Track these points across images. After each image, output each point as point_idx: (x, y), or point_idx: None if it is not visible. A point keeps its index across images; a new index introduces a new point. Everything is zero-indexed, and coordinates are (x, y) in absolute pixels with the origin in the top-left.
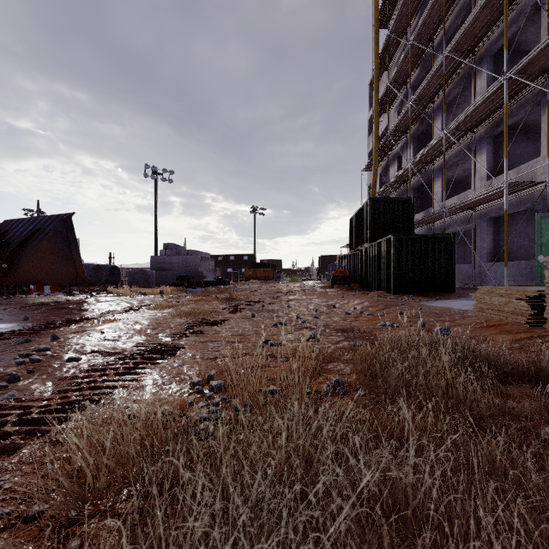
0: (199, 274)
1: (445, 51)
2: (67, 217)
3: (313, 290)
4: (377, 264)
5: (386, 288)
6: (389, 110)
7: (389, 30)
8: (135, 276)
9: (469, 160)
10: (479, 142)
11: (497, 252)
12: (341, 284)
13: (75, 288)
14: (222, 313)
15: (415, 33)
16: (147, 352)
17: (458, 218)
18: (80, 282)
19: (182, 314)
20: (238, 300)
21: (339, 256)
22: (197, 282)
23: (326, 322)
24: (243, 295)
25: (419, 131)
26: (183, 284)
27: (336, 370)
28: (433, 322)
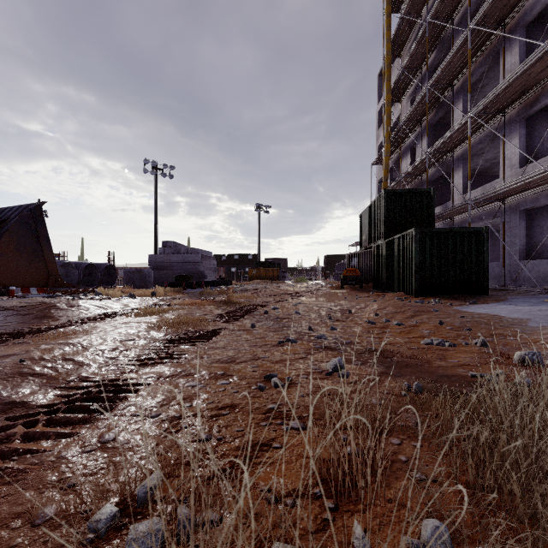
0: (199, 274)
1: (471, 24)
2: (35, 206)
3: (321, 291)
4: (395, 262)
5: (406, 289)
6: (401, 99)
7: (402, 12)
8: (131, 276)
9: (493, 149)
10: (508, 126)
11: (529, 249)
12: (352, 284)
13: (66, 289)
14: (215, 322)
15: (433, 10)
16: (69, 402)
17: (483, 211)
18: (52, 283)
19: (163, 324)
20: (236, 304)
21: (348, 255)
22: (197, 282)
23: (348, 337)
24: (243, 297)
25: (436, 119)
26: (181, 284)
27: (403, 461)
28: (491, 338)
